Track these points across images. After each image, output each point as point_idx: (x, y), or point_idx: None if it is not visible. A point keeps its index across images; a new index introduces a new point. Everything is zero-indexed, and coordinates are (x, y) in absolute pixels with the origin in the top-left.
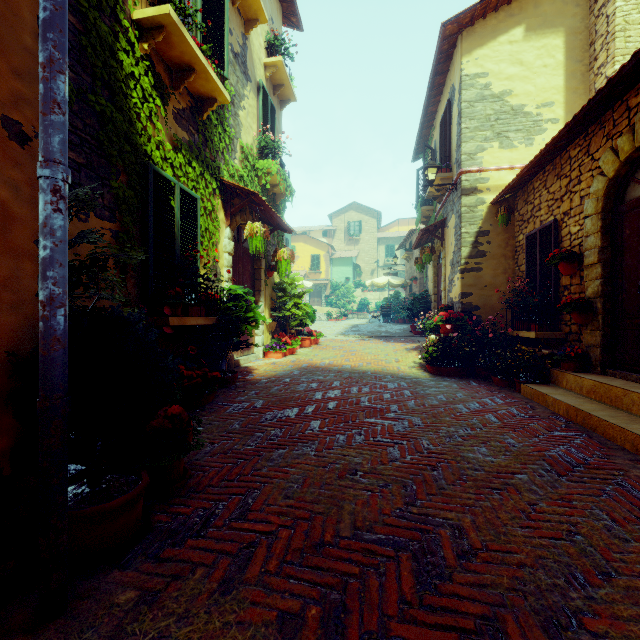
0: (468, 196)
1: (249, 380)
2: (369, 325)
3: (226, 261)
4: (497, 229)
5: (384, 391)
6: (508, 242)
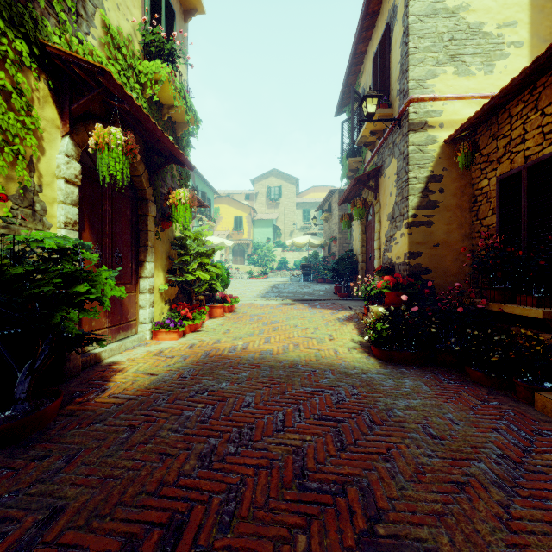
0: (417, 132)
1: (86, 408)
2: (290, 285)
3: (61, 193)
4: (451, 174)
5: (330, 419)
6: (464, 190)
